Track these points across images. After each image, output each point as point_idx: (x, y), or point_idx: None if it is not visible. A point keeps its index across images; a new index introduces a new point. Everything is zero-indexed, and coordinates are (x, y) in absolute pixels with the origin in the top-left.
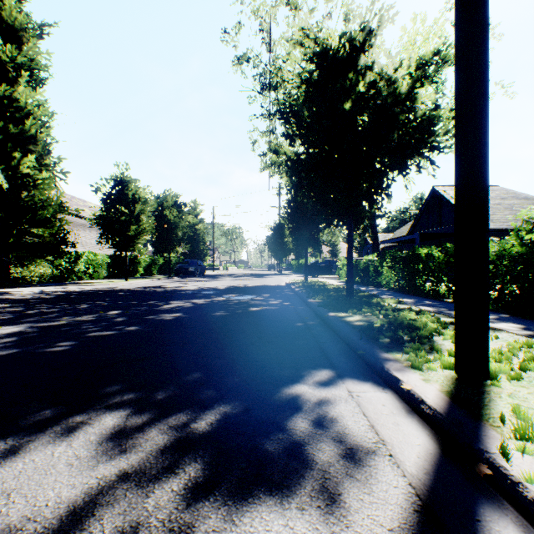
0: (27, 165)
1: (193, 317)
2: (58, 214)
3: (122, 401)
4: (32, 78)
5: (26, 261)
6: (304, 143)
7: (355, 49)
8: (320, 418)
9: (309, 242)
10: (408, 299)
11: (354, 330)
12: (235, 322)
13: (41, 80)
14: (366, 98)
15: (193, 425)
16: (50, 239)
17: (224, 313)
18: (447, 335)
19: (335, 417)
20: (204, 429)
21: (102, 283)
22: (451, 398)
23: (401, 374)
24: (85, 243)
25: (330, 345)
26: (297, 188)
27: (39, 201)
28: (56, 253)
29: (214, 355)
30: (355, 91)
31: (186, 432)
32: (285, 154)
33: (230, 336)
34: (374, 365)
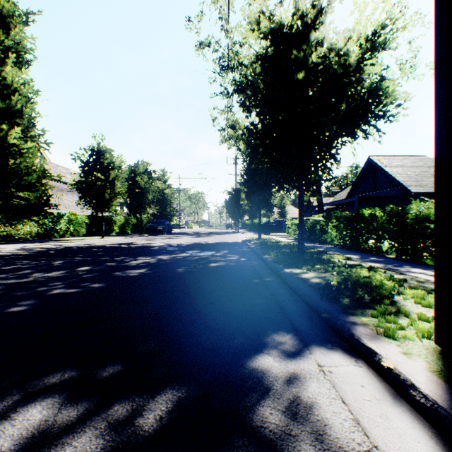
0: (14, 136)
1: (157, 273)
2: (44, 180)
3: (60, 381)
4: (19, 59)
5: (14, 221)
6: (260, 113)
7: (307, 26)
8: (292, 408)
9: (263, 204)
10: (354, 255)
11: (312, 289)
12: (196, 278)
13: (26, 61)
14: (316, 72)
15: (137, 420)
16: (35, 201)
17: (186, 269)
18: (407, 294)
19: (309, 406)
20: (151, 428)
21: (80, 240)
22: (448, 382)
23: (376, 345)
24: (67, 205)
25: (290, 303)
26: (252, 157)
27: (24, 168)
28: (40, 213)
29: (172, 317)
30: (307, 62)
31: (127, 434)
32: (241, 129)
33: (190, 294)
34: (340, 330)
